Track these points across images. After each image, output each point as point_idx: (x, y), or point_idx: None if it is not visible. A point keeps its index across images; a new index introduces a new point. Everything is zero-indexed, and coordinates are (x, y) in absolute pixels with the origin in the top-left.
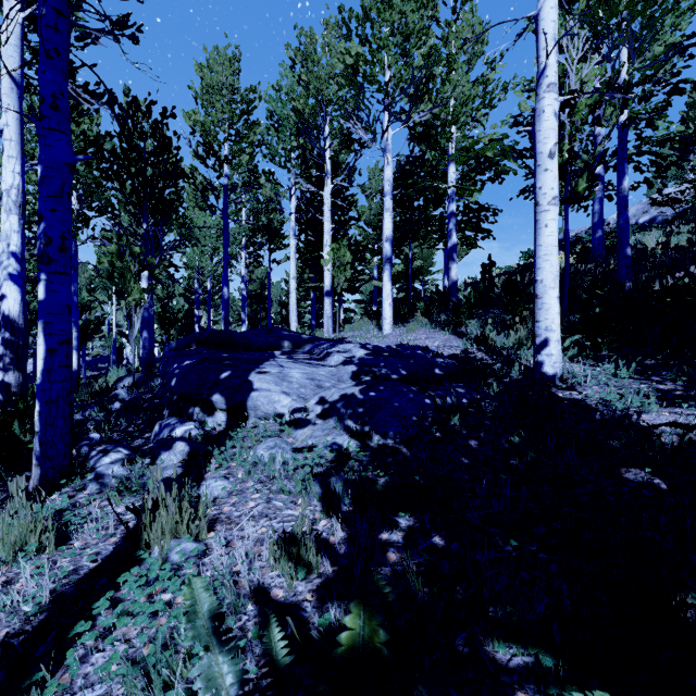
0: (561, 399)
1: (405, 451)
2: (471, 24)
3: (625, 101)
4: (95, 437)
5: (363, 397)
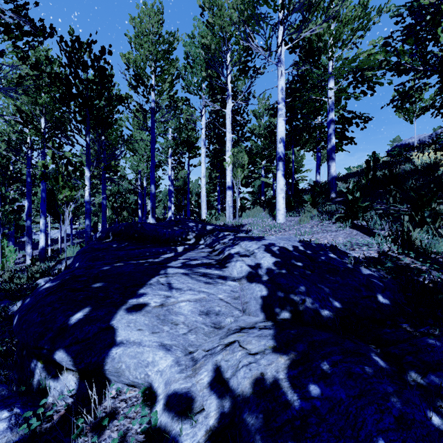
0: None
1: None
2: None
3: None
4: None
5: (299, 402)
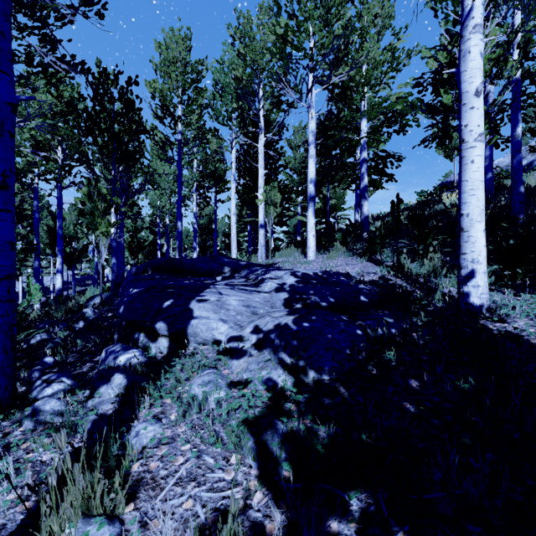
0: (498, 334)
1: (342, 391)
2: (380, 2)
3: (525, 55)
4: (48, 361)
5: (296, 328)
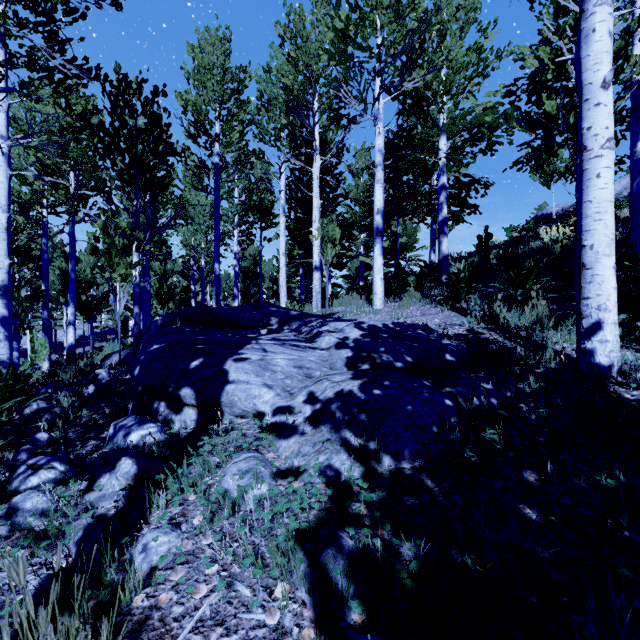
0: None
1: (430, 486)
2: None
3: None
4: (41, 438)
5: (364, 396)
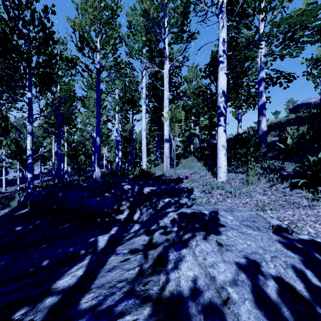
0: None
1: None
2: None
3: None
4: None
5: None
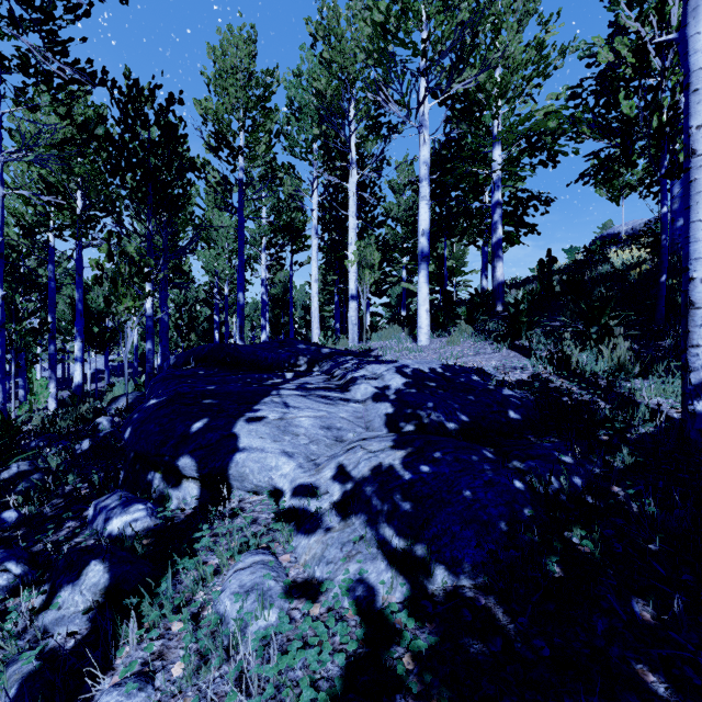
0: None
1: (501, 621)
2: None
3: None
4: (8, 518)
5: (409, 475)
